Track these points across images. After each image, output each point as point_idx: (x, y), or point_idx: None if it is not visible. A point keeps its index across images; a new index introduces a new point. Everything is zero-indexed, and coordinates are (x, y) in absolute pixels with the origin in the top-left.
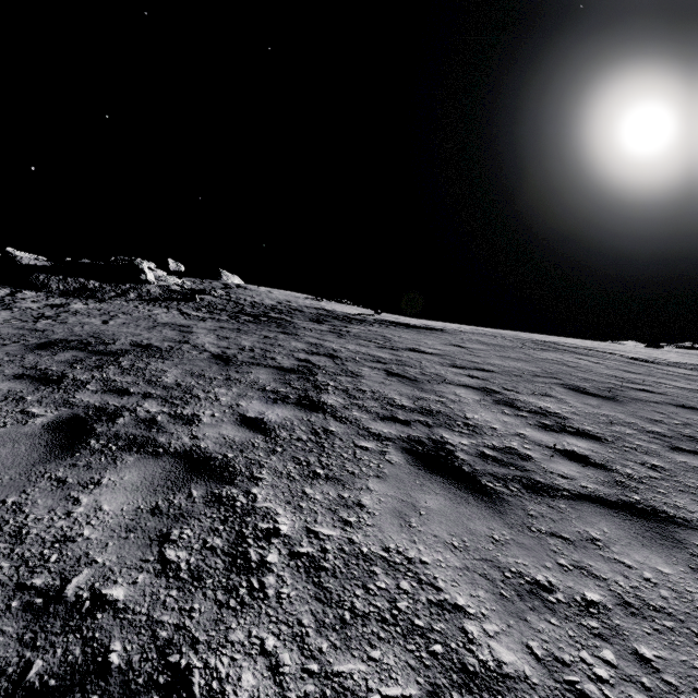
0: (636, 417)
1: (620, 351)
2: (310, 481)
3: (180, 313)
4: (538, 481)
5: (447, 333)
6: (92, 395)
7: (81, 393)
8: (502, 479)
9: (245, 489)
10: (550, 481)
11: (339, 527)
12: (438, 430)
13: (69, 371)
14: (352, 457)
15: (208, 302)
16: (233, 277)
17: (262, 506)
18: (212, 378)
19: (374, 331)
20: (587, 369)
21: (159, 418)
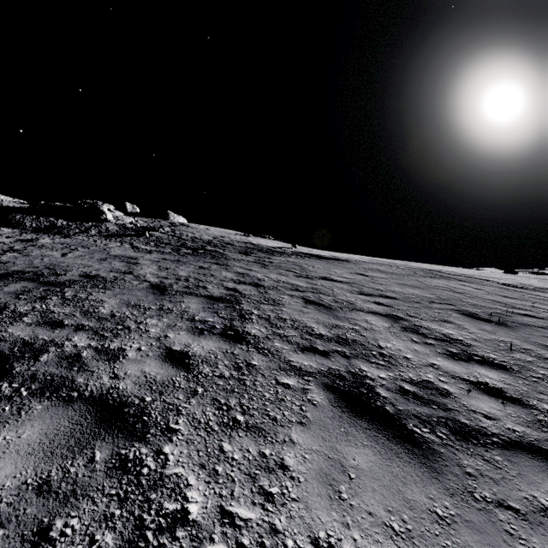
0: (530, 342)
1: (492, 278)
2: (229, 432)
3: (131, 247)
4: (464, 423)
5: (352, 263)
6: (24, 328)
7: (14, 326)
8: (427, 422)
9: (157, 447)
10: (475, 423)
11: (259, 504)
12: (356, 361)
13: (12, 302)
14: (274, 397)
15: (156, 237)
16: (179, 217)
17: (172, 473)
18: (146, 308)
19: (292, 261)
20: (472, 295)
21: (84, 353)
